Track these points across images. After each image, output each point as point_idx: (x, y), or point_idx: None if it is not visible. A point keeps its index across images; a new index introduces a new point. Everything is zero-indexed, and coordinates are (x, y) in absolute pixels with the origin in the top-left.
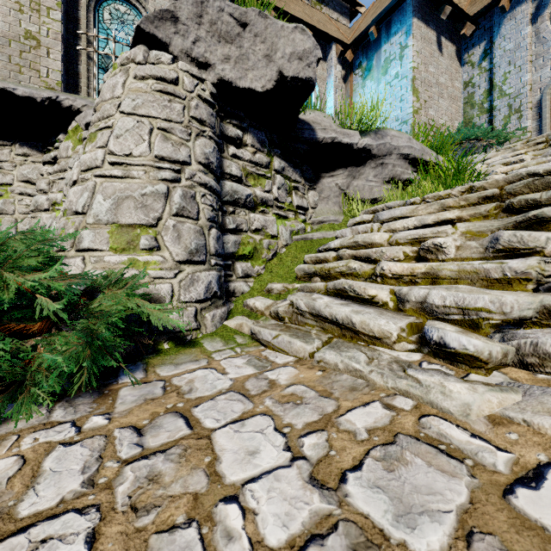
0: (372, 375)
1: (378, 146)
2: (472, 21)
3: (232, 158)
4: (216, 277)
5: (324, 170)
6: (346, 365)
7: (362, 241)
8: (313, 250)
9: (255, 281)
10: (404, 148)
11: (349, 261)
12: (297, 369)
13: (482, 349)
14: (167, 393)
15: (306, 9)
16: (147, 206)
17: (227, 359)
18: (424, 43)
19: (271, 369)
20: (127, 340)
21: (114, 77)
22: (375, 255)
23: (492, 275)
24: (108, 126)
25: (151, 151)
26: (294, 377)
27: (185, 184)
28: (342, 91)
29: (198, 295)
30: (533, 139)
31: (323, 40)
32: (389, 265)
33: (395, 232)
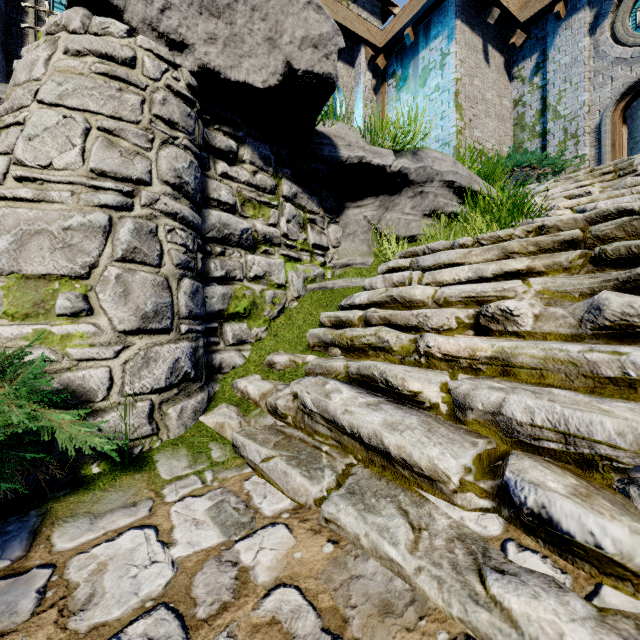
0: (420, 580)
1: (417, 170)
2: (522, 28)
3: (221, 179)
4: (189, 351)
5: (349, 199)
6: (374, 544)
7: (398, 296)
8: (334, 304)
9: (252, 348)
10: (448, 174)
11: (381, 329)
12: (292, 534)
13: (629, 548)
14: (39, 612)
15: (330, 3)
16: (73, 246)
17: (185, 500)
18: (469, 51)
19: (249, 534)
20: (6, 479)
21: (34, 50)
22: (417, 320)
23: (602, 371)
24: (17, 121)
25: (84, 161)
26: (283, 560)
27: (140, 213)
28: (372, 104)
29: (156, 382)
30: (598, 168)
31: (350, 41)
32: (438, 341)
33: (443, 287)
